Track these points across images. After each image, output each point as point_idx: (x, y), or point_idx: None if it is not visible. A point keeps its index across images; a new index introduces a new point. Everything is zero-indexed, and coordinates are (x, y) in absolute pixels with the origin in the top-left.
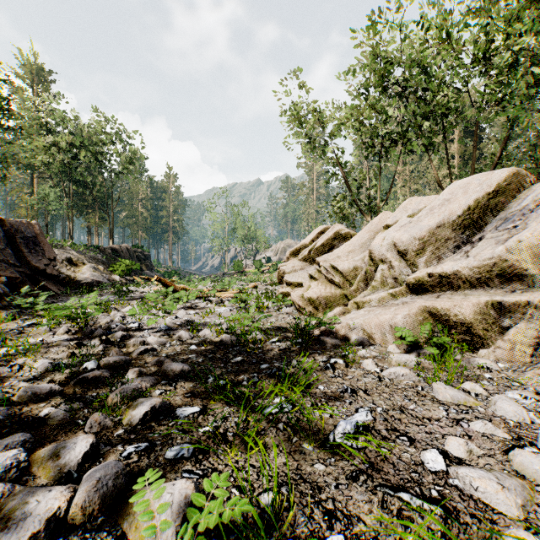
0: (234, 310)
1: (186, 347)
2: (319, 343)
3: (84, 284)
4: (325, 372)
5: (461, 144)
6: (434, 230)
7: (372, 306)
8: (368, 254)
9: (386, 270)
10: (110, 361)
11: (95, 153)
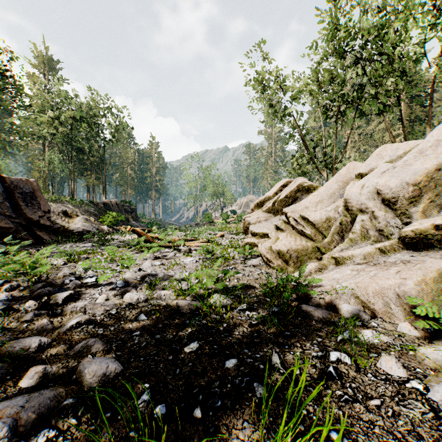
0: (200, 261)
1: (134, 315)
2: (299, 314)
3: (76, 233)
4: (328, 385)
5: (407, 108)
6: (431, 174)
7: (356, 263)
8: (342, 204)
9: (367, 221)
10: (15, 347)
11: (91, 124)
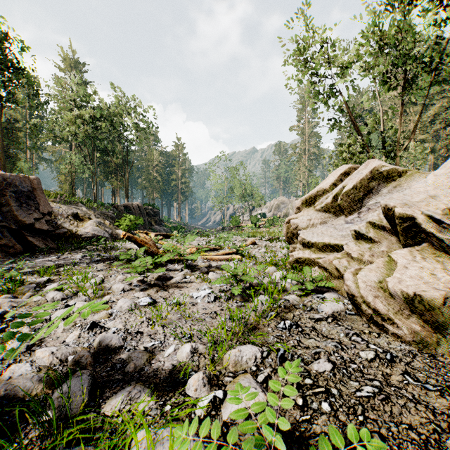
0: (223, 297)
1: None
2: None
3: (85, 239)
4: None
5: None
6: None
7: None
8: None
9: None
10: None
11: (111, 122)
